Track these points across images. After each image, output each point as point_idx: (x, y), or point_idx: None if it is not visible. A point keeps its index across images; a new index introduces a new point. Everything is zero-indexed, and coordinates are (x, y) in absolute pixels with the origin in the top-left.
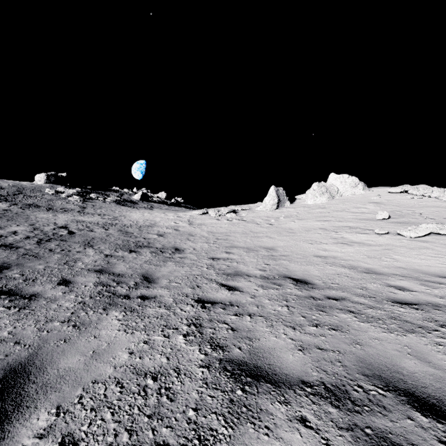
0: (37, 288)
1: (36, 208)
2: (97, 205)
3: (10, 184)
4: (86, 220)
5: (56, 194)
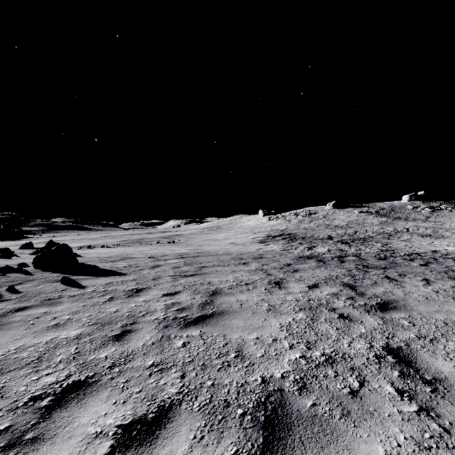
0: (390, 239)
1: (399, 219)
2: (441, 214)
3: (388, 205)
4: (421, 225)
5: (413, 208)
